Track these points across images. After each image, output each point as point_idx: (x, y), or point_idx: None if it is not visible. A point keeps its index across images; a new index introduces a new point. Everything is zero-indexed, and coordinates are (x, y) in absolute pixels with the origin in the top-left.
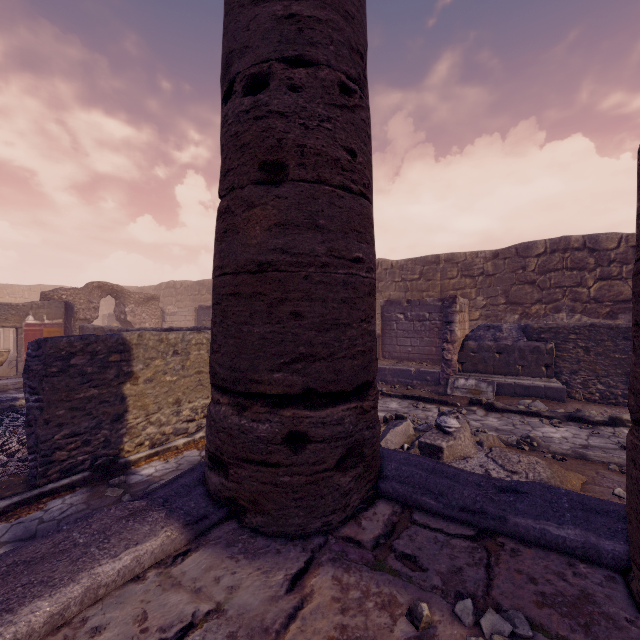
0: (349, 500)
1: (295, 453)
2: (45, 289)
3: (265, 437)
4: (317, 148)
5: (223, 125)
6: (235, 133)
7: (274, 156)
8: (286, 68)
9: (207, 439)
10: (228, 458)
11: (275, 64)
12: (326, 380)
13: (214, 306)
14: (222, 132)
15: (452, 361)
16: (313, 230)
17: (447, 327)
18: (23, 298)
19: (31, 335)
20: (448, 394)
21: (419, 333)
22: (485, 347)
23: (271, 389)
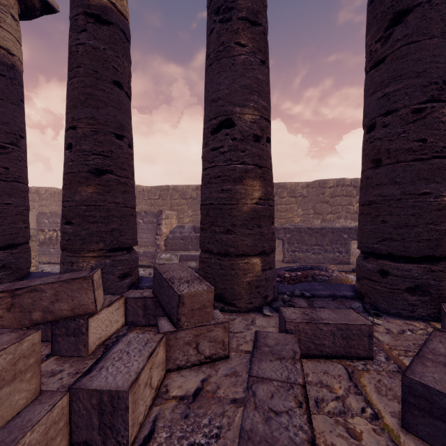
0: (2, 281)
1: None
2: None
3: None
4: None
5: None
6: None
7: None
8: None
9: None
10: None
11: None
12: None
13: None
14: None
15: (160, 245)
16: None
17: (158, 227)
18: None
19: None
20: (156, 262)
21: (151, 230)
22: (176, 237)
23: None
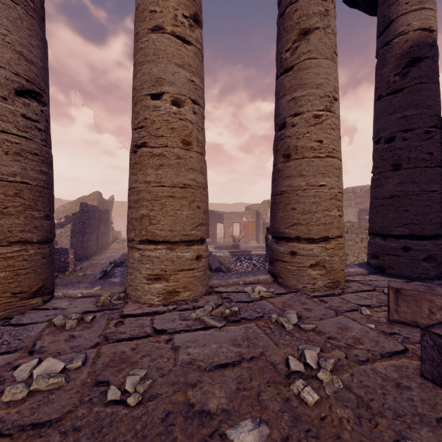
0: (429, 273)
1: (405, 253)
2: (237, 205)
3: (394, 247)
4: (414, 157)
5: (375, 152)
6: (381, 155)
7: (397, 162)
8: (401, 134)
9: (369, 250)
10: (379, 254)
11: (397, 133)
12: (418, 231)
13: (372, 209)
14: (375, 154)
15: None
16: (413, 183)
17: None
18: (229, 210)
19: (244, 226)
20: None
21: None
22: None
23: (396, 233)
